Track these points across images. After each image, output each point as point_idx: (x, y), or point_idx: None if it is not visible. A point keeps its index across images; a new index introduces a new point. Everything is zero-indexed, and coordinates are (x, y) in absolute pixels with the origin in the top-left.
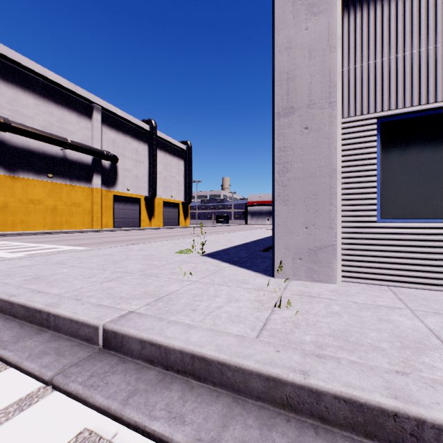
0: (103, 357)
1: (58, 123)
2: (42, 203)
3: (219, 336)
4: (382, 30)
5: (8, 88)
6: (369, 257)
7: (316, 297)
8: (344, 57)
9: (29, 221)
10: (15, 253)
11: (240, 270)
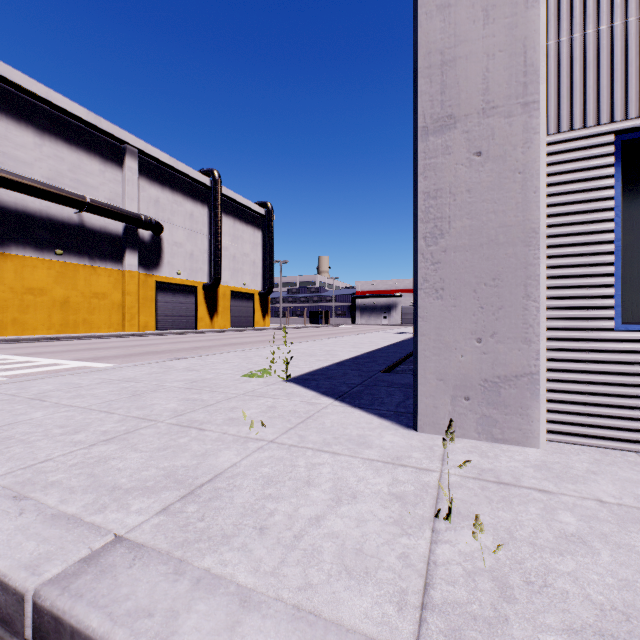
0: None
1: (71, 173)
2: (47, 293)
3: None
4: None
5: None
6: (599, 396)
7: (513, 485)
8: (549, 21)
9: (26, 320)
10: None
11: (353, 414)
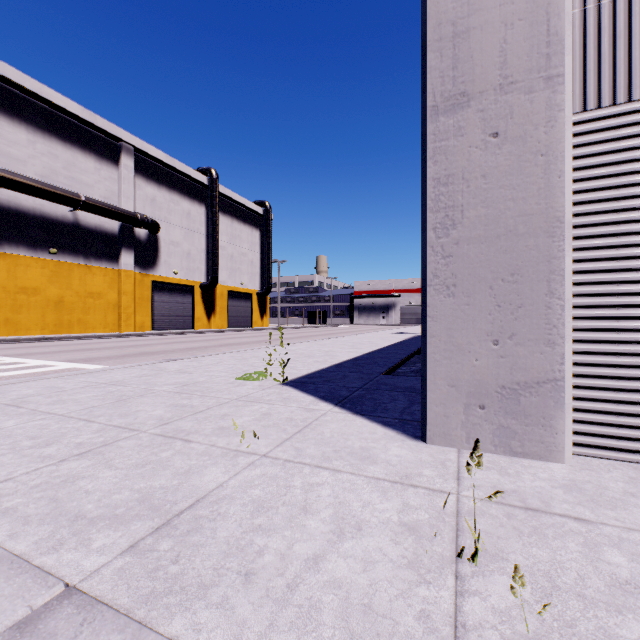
0: None
1: (66, 171)
2: (40, 292)
3: None
4: None
5: None
6: (631, 404)
7: (544, 511)
8: None
9: (19, 320)
10: None
11: (354, 422)
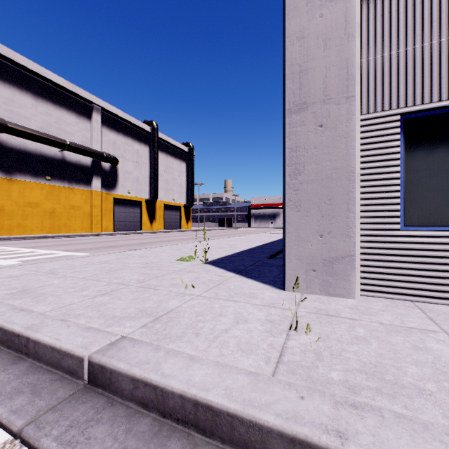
0: (87, 397)
1: (56, 124)
2: (40, 206)
3: (228, 374)
4: (406, 17)
5: (5, 87)
6: (391, 268)
7: (335, 316)
8: (362, 47)
9: (26, 224)
10: (8, 260)
11: (247, 282)
